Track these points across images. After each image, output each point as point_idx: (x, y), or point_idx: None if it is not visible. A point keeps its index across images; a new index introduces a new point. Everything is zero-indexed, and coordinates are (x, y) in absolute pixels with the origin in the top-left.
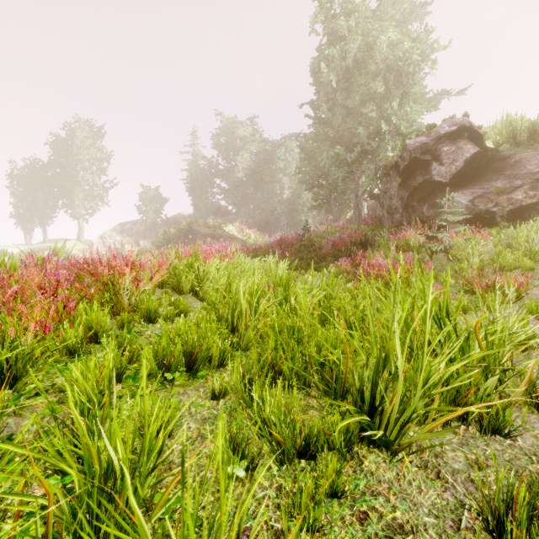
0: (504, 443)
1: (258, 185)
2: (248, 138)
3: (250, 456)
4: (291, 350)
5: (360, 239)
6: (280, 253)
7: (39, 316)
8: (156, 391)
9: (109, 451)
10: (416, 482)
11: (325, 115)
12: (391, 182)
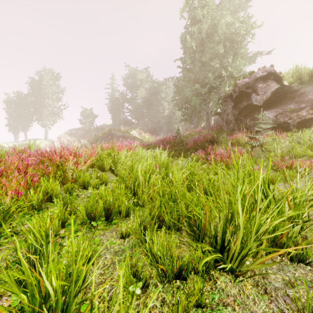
0: (306, 269)
1: (150, 107)
2: (144, 80)
3: (144, 280)
4: (170, 207)
5: (210, 139)
6: (162, 147)
7: (15, 186)
8: (86, 233)
9: (46, 285)
10: (251, 296)
11: (189, 66)
12: (227, 105)
